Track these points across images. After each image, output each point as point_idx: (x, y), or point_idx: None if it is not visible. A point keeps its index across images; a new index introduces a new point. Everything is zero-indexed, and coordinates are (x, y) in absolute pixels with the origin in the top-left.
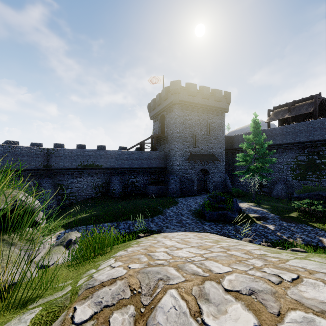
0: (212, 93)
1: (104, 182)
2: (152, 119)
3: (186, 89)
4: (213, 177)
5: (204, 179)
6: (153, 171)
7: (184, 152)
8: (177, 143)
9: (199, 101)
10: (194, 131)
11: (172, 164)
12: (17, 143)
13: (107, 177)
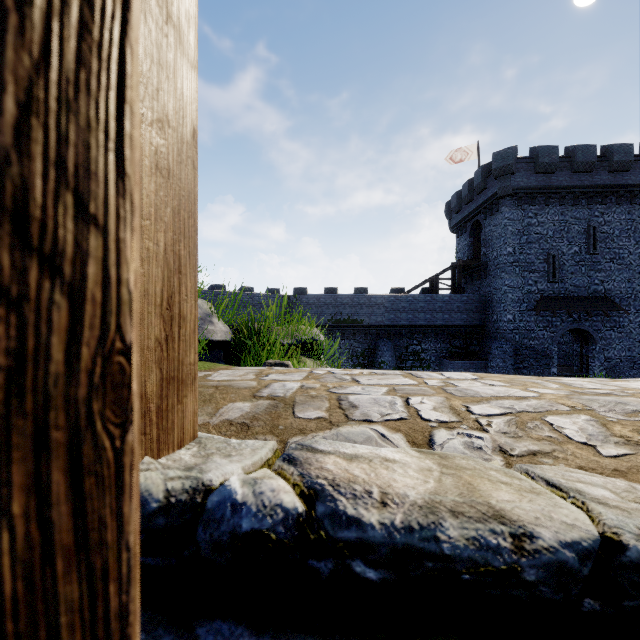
0: (603, 156)
1: (365, 349)
2: (453, 232)
3: (529, 161)
4: (605, 349)
5: (579, 353)
6: (455, 333)
7: (524, 294)
8: (507, 276)
9: (564, 180)
10: (552, 247)
11: (497, 318)
12: (252, 290)
13: (370, 340)
